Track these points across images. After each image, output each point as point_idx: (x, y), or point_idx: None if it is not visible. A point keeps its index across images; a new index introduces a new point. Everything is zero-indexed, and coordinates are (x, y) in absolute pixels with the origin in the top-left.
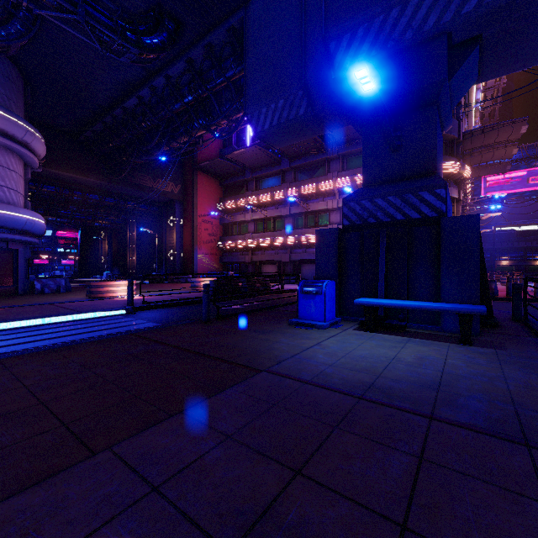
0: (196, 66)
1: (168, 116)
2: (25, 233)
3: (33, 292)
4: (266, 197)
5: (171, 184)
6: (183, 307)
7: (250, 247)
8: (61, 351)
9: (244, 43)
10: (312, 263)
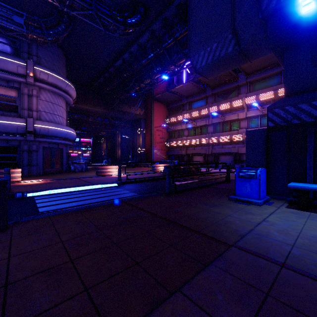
0: (156, 34)
1: (139, 67)
2: (66, 139)
3: (70, 171)
4: (195, 113)
5: (139, 109)
6: (149, 182)
7: (185, 145)
8: (84, 213)
9: (188, 11)
10: (227, 155)
